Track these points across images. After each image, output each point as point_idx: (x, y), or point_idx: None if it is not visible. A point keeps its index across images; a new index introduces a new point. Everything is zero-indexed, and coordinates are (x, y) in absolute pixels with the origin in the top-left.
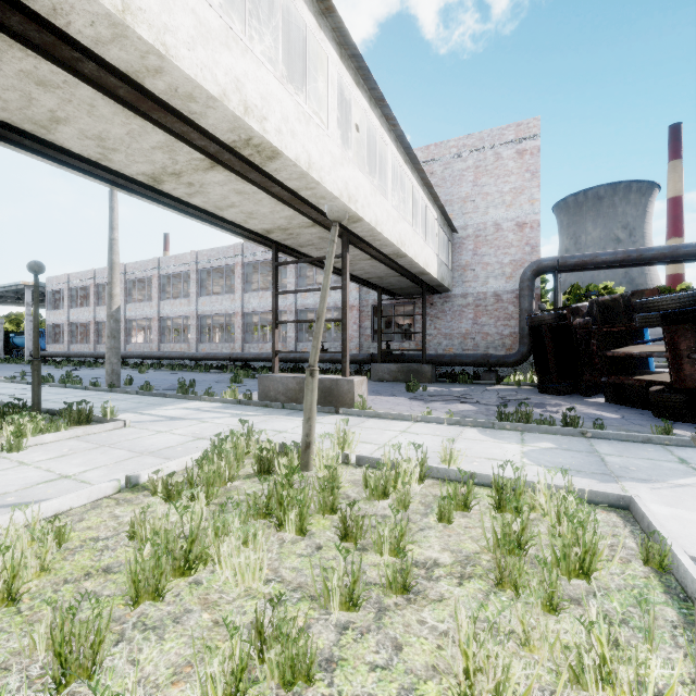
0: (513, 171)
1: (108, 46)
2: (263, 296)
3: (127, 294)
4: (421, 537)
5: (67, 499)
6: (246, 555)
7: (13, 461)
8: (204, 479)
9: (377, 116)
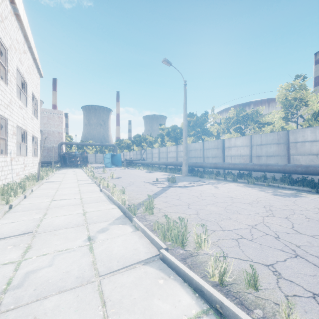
0: (57, 120)
1: None
2: None
3: None
4: None
5: None
6: None
7: None
8: None
9: None
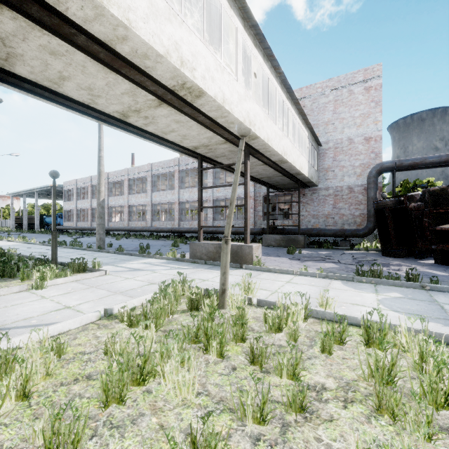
0: (362, 102)
1: (92, 23)
2: (192, 191)
3: (110, 191)
4: (309, 365)
5: (67, 324)
6: (182, 374)
7: (38, 296)
8: (154, 313)
9: (268, 67)
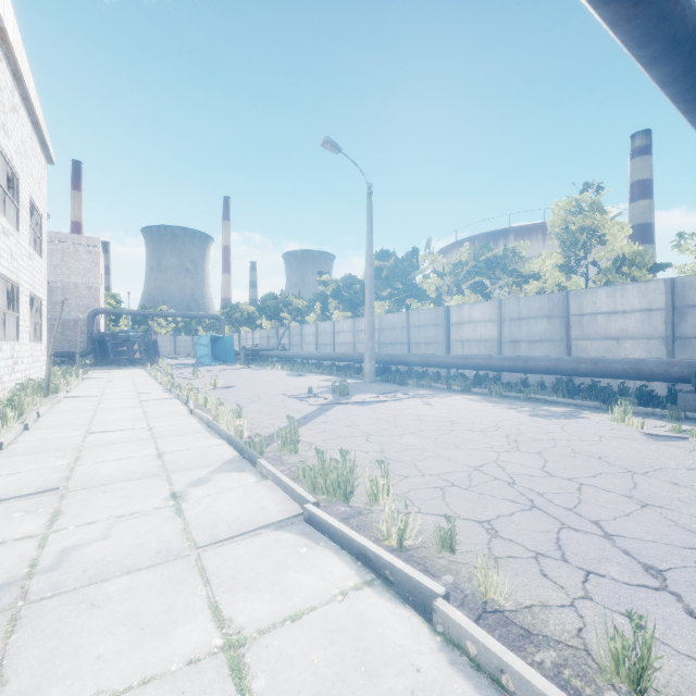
0: (86, 260)
1: None
2: None
3: None
4: None
5: None
6: None
7: None
8: None
9: None
